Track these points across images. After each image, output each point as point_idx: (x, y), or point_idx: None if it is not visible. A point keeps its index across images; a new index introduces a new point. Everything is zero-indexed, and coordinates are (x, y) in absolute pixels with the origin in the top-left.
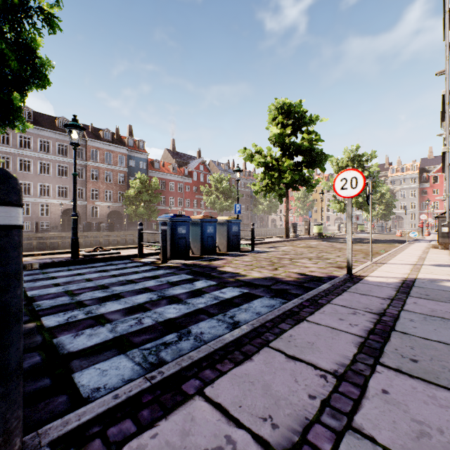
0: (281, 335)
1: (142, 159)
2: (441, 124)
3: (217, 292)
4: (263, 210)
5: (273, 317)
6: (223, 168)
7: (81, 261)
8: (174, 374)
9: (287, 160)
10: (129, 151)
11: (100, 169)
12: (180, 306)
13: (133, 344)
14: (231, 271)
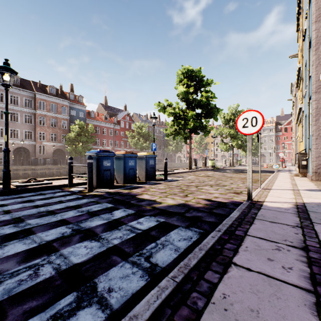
0: (212, 296)
1: (81, 110)
2: (291, 92)
3: (134, 222)
4: (172, 149)
5: (197, 261)
6: (143, 119)
7: (12, 191)
8: None
9: (191, 111)
10: (70, 103)
11: (46, 116)
12: (92, 243)
13: None
14: (148, 199)
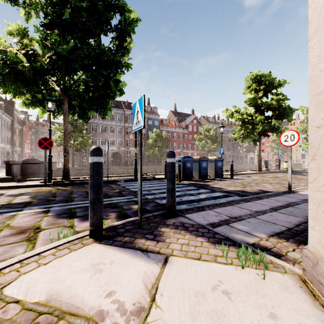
0: (239, 204)
1: (155, 119)
2: None
3: (211, 193)
4: (242, 150)
5: (237, 200)
6: (210, 120)
7: None
8: (201, 207)
9: (259, 116)
10: (148, 115)
11: (131, 127)
12: (195, 196)
13: (182, 204)
14: (218, 187)
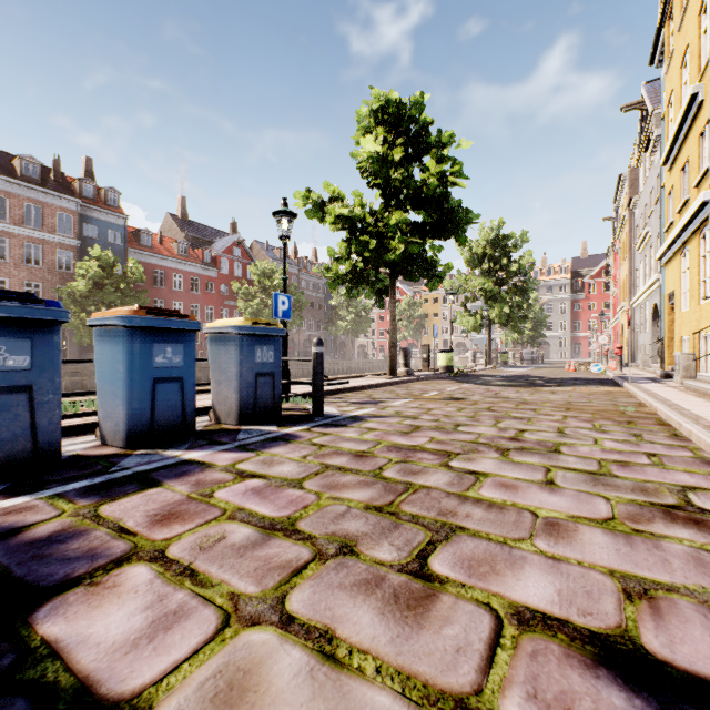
0: None
1: (113, 226)
2: (615, 199)
3: None
4: (345, 329)
5: None
6: (276, 255)
7: None
8: None
9: (397, 212)
10: (82, 207)
11: (11, 236)
12: None
13: None
14: (93, 682)
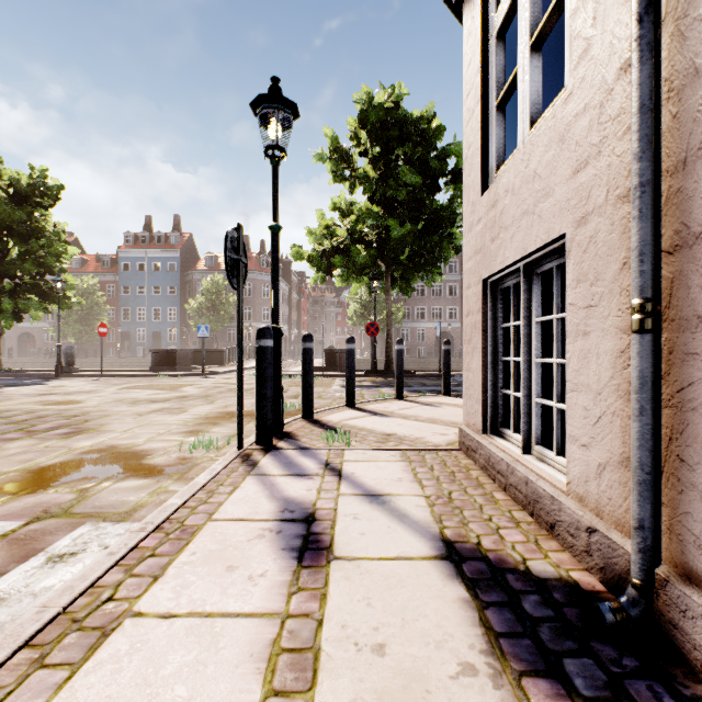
0: None
1: None
2: None
3: None
4: None
5: None
6: None
7: None
8: None
9: None
10: None
11: None
12: None
13: None
14: None
